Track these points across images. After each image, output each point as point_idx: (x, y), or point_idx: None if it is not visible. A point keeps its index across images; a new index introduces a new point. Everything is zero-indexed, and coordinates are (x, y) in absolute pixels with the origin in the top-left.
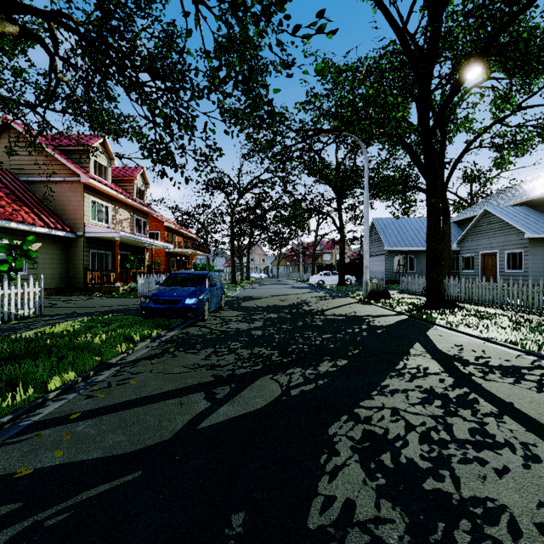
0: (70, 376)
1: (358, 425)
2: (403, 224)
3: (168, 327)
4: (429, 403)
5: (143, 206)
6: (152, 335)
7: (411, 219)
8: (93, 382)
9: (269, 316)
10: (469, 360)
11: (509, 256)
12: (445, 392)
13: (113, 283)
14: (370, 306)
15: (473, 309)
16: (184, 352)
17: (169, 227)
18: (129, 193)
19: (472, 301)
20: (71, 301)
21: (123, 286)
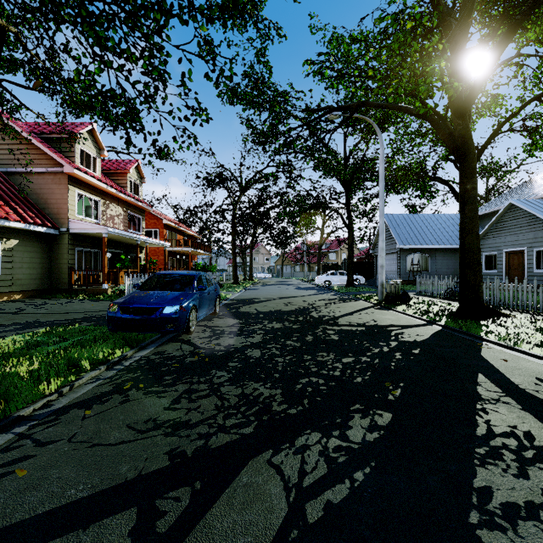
0: None
1: None
2: (416, 221)
3: (140, 344)
4: None
5: (137, 201)
6: (113, 357)
7: (425, 215)
8: None
9: (270, 326)
10: None
11: (539, 254)
12: None
13: (100, 284)
14: (389, 312)
15: (522, 318)
16: (144, 391)
17: (168, 225)
18: (122, 187)
19: (508, 306)
20: (45, 305)
21: (112, 287)
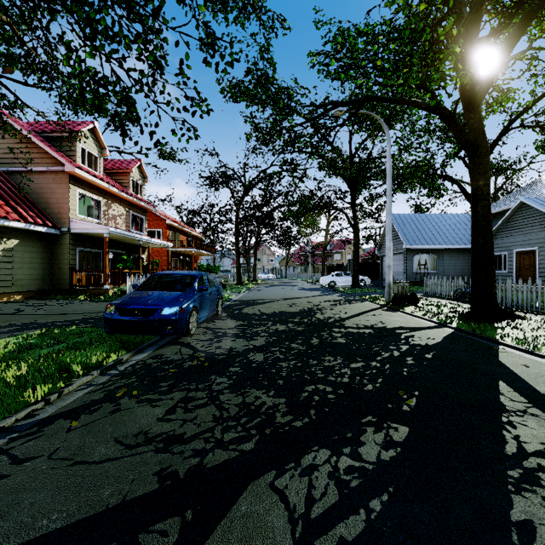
0: None
1: None
2: (423, 220)
3: (138, 347)
4: None
5: (140, 201)
6: (107, 361)
7: (432, 215)
8: None
9: (274, 328)
10: None
11: None
12: None
13: (101, 285)
14: (397, 313)
15: (538, 321)
16: (137, 399)
17: (172, 225)
18: (125, 187)
19: (521, 307)
20: (45, 306)
21: (114, 287)
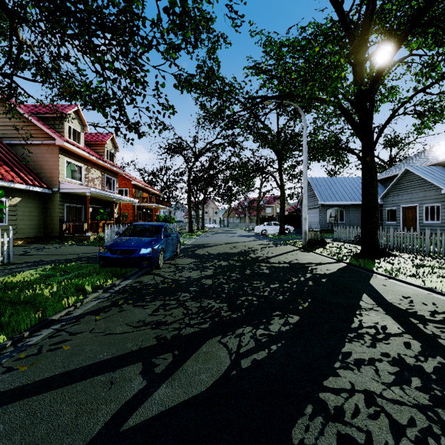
0: (0, 339)
1: (329, 424)
2: (334, 182)
3: (124, 276)
4: (406, 382)
5: (112, 166)
6: (106, 285)
7: (341, 178)
8: (24, 346)
9: (219, 264)
10: (425, 316)
11: (428, 209)
12: (418, 363)
13: (84, 232)
14: (309, 253)
15: (406, 257)
16: (133, 305)
17: (136, 185)
18: (101, 155)
19: (400, 249)
20: (44, 249)
21: (94, 235)
